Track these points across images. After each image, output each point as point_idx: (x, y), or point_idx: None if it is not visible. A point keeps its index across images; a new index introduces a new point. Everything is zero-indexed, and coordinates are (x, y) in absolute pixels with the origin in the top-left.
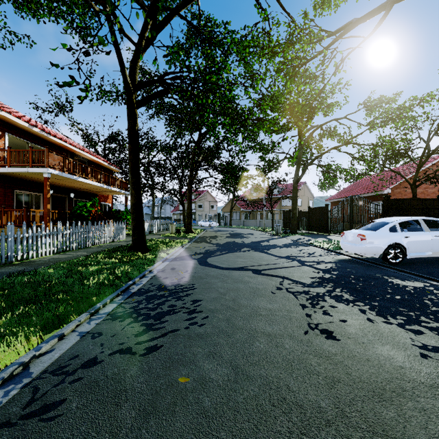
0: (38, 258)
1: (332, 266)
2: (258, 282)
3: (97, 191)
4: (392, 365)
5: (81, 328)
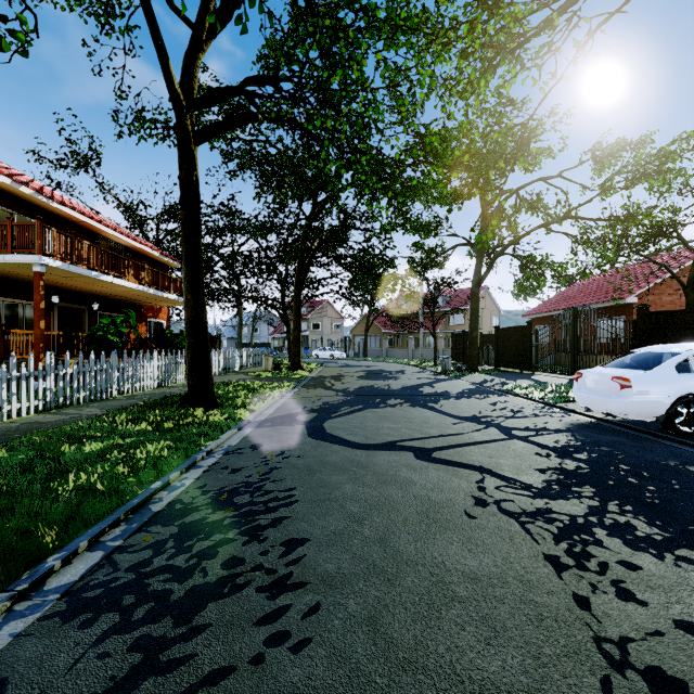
0: (0, 422)
1: (568, 440)
2: (430, 482)
3: (140, 300)
4: None
5: None
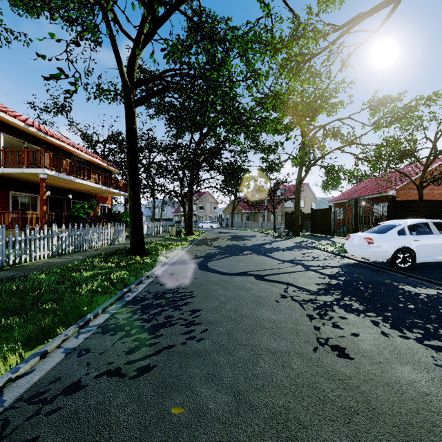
0: (31, 262)
1: (338, 271)
2: (261, 289)
3: (96, 193)
4: (416, 391)
5: (68, 343)
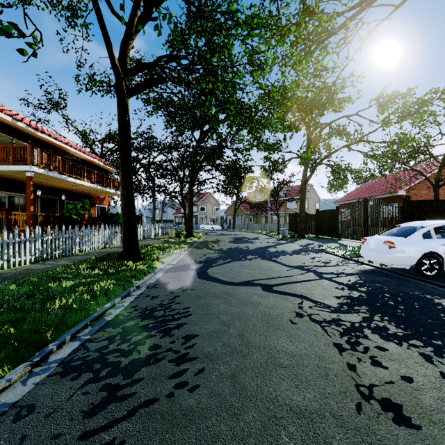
0: (9, 269)
1: (356, 279)
2: (270, 304)
3: (91, 193)
4: None
5: (8, 394)
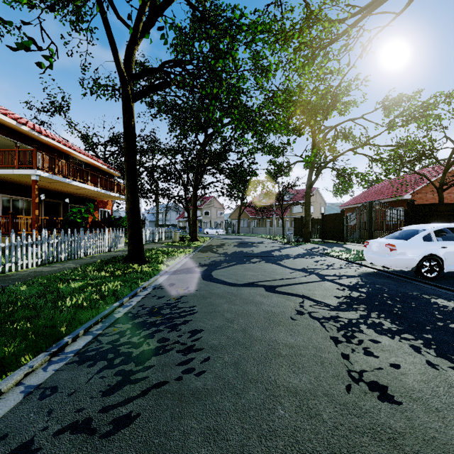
0: (17, 271)
1: (357, 281)
2: (273, 303)
3: (95, 196)
4: None
5: (32, 378)
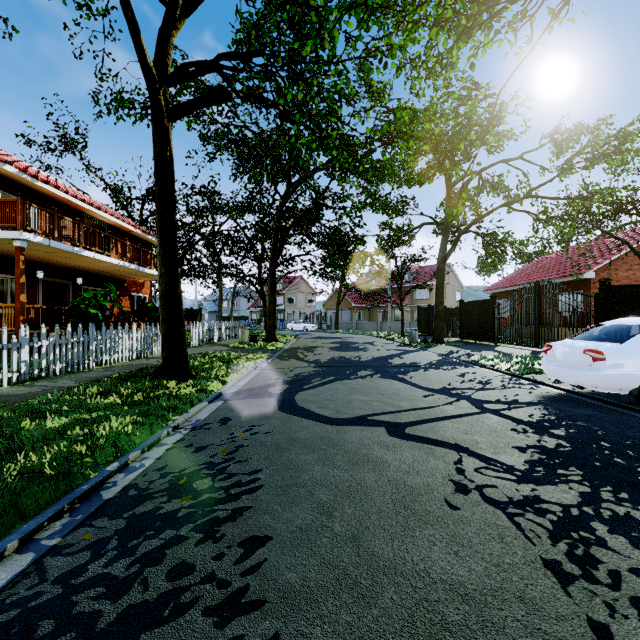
0: None
1: (542, 414)
2: (405, 463)
3: (123, 275)
4: None
5: None
